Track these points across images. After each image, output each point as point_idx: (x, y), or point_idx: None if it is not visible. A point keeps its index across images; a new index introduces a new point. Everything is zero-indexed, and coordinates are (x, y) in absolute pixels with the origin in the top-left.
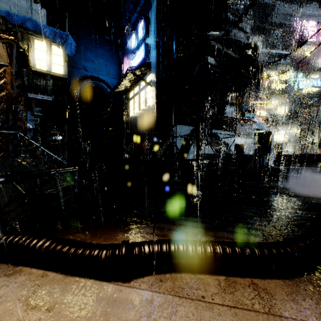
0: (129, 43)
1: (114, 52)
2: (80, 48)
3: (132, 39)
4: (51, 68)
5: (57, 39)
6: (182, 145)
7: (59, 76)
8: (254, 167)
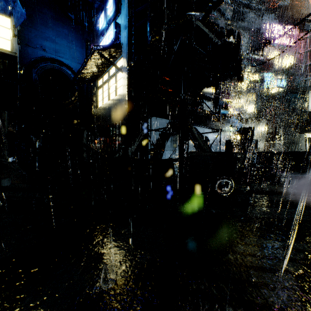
0: (97, 24)
1: (80, 34)
2: (36, 23)
3: (100, 18)
4: None
5: (0, 3)
6: (157, 140)
7: (6, 53)
8: (243, 167)
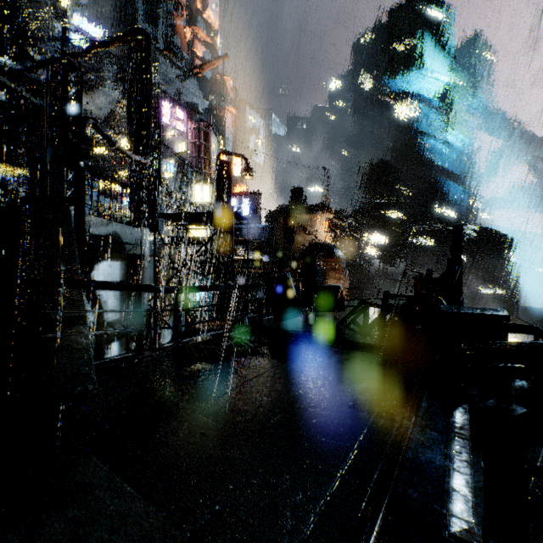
0: None
1: None
2: None
3: None
4: None
5: None
6: None
7: None
8: None
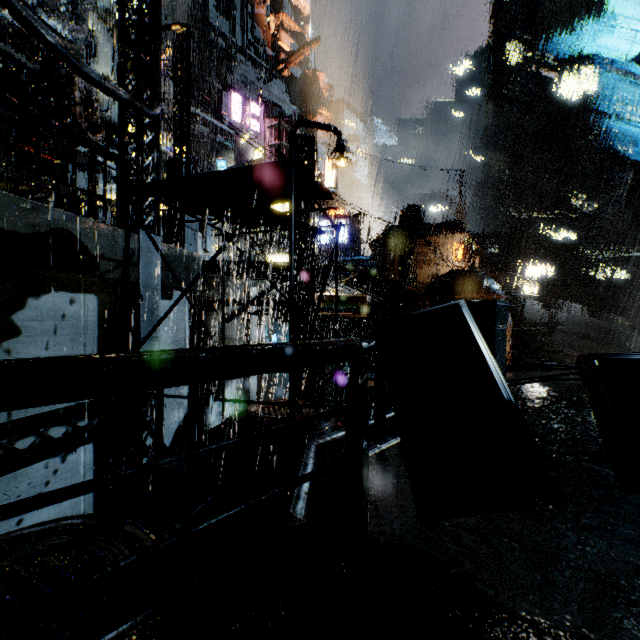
0: None
1: None
2: None
3: None
4: None
5: None
6: None
7: None
8: None
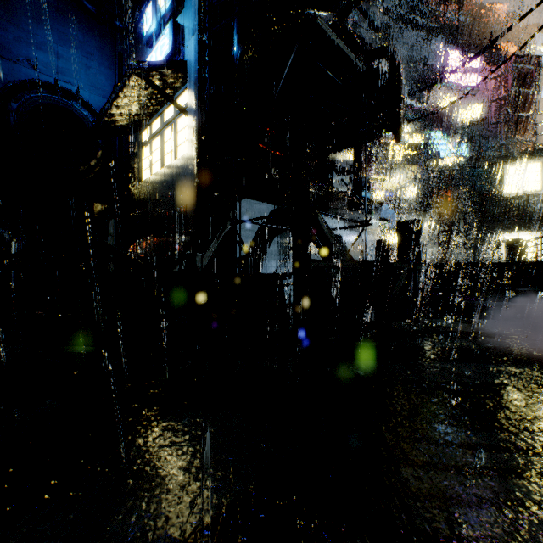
0: (140, 27)
1: (107, 42)
2: (17, 14)
3: (145, 14)
4: None
5: None
6: (252, 241)
7: None
8: (405, 289)
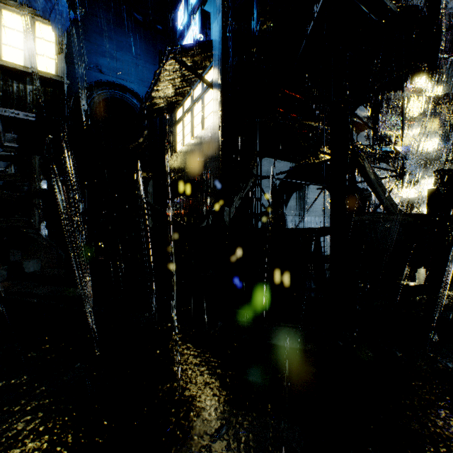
0: (175, 25)
1: (151, 43)
2: (90, 32)
3: (178, 12)
4: (33, 63)
5: (37, 1)
6: (272, 198)
7: (48, 77)
8: None
